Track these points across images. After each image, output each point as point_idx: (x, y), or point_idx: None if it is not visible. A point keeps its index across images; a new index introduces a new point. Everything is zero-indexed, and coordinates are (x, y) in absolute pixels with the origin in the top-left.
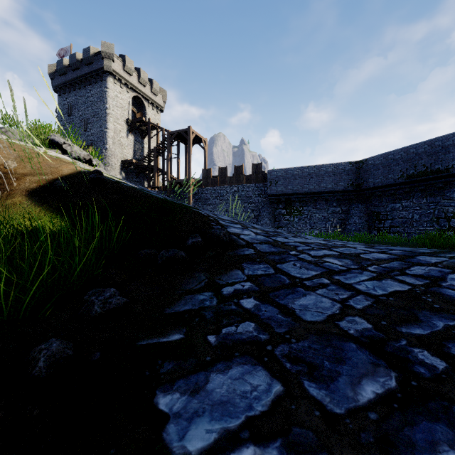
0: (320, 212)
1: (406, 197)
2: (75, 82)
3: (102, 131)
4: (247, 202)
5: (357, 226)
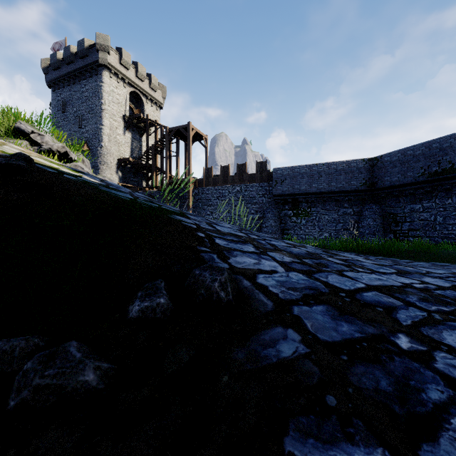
0: (330, 214)
1: (427, 197)
2: (69, 76)
3: (97, 128)
4: (250, 202)
5: (371, 229)
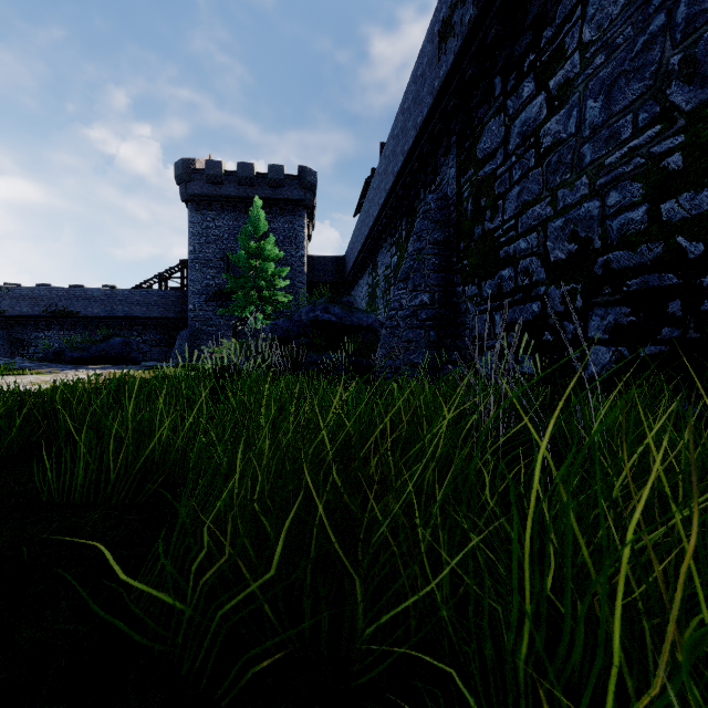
0: None
1: (48, 328)
2: None
3: None
4: None
5: None
